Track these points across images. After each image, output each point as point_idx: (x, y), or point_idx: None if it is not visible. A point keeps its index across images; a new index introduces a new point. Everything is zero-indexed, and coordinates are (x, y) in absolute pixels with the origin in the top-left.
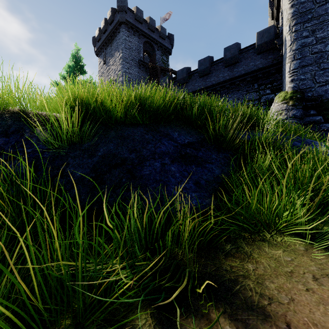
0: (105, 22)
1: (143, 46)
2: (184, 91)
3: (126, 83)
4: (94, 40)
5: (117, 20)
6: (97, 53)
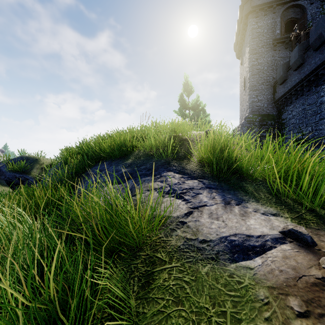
0: (237, 24)
1: (282, 17)
2: (323, 56)
3: (254, 77)
4: (235, 46)
5: (243, 15)
6: (237, 57)
